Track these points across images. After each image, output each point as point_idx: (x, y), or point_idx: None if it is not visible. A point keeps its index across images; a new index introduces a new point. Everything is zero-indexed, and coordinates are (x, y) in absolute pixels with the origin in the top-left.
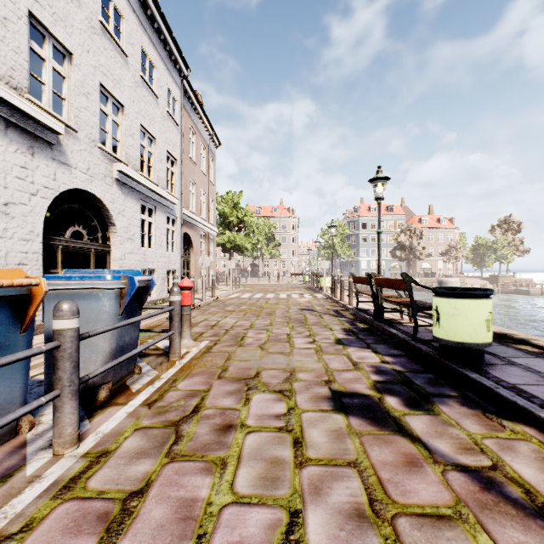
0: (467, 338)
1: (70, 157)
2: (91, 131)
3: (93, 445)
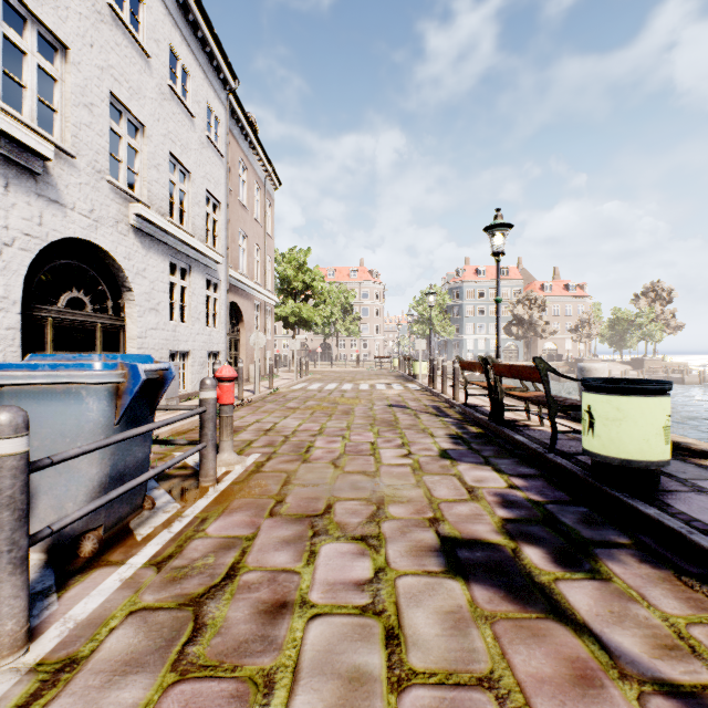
0: (636, 454)
1: (65, 193)
2: (96, 157)
3: (54, 647)
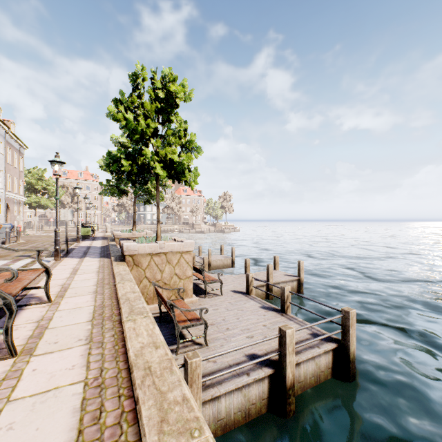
0: (84, 234)
1: None
2: None
3: (11, 245)
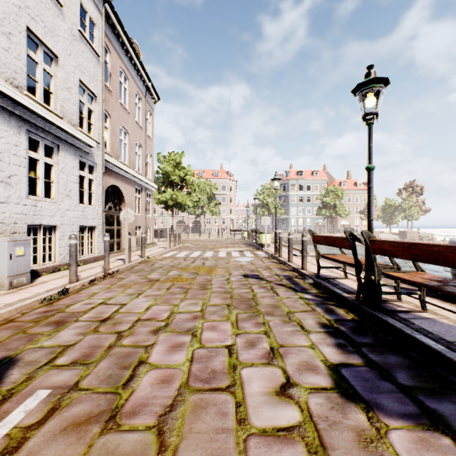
0: None
1: None
2: None
3: None
